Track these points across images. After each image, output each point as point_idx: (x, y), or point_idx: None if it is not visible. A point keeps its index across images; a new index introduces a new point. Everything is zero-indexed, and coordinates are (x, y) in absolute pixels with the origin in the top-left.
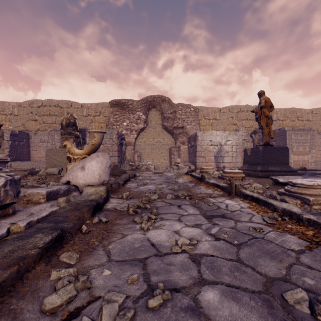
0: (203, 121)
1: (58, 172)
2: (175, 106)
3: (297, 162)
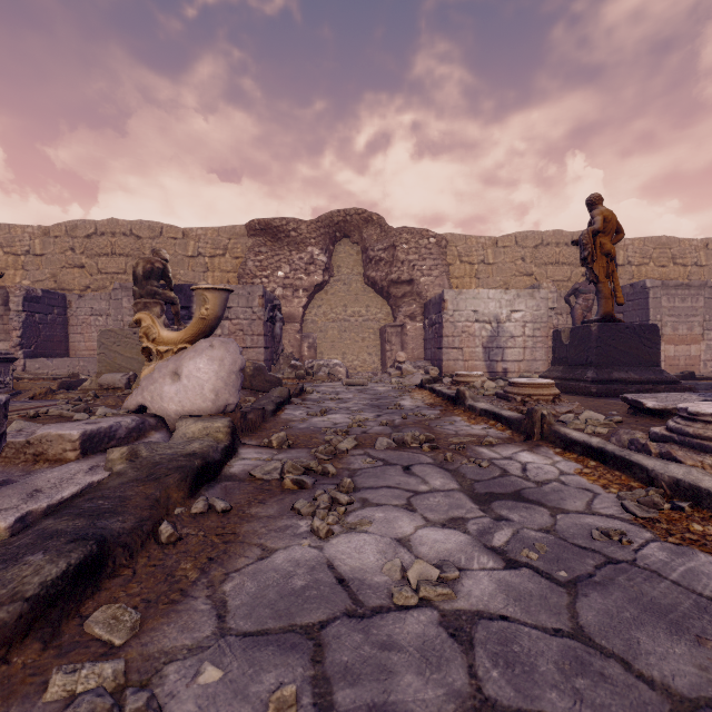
0: (457, 266)
1: (127, 384)
2: (395, 233)
3: (673, 360)
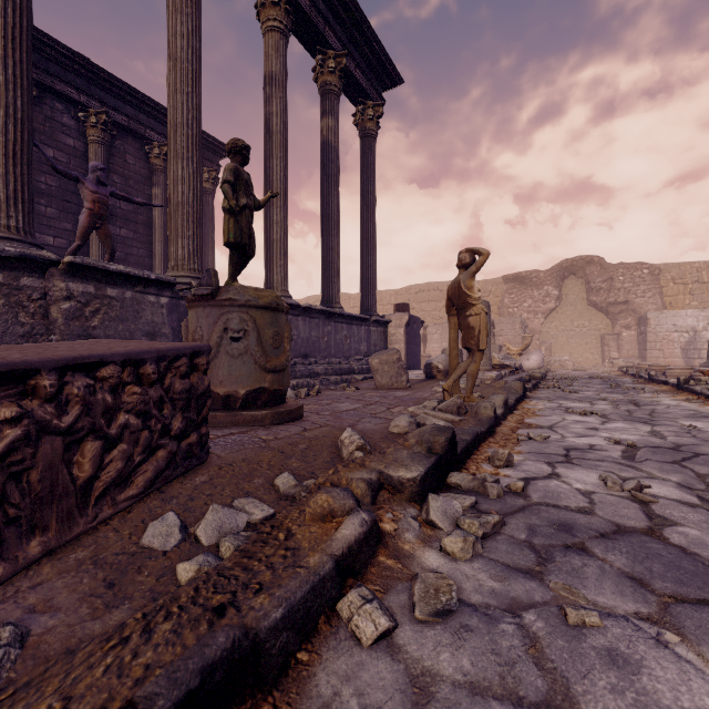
0: (670, 288)
1: None
2: (612, 269)
3: None
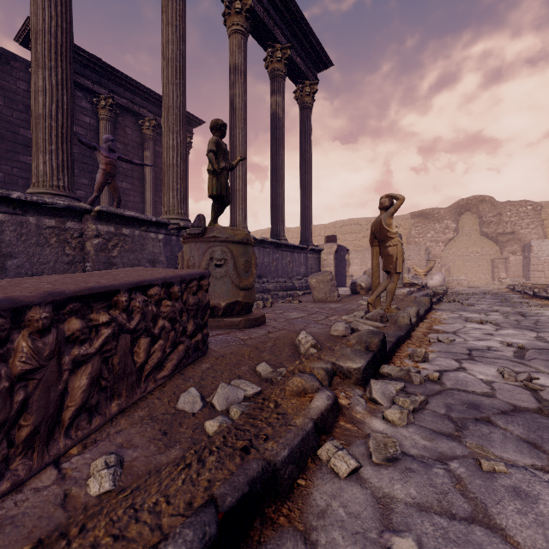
0: None
1: None
2: (501, 206)
3: None
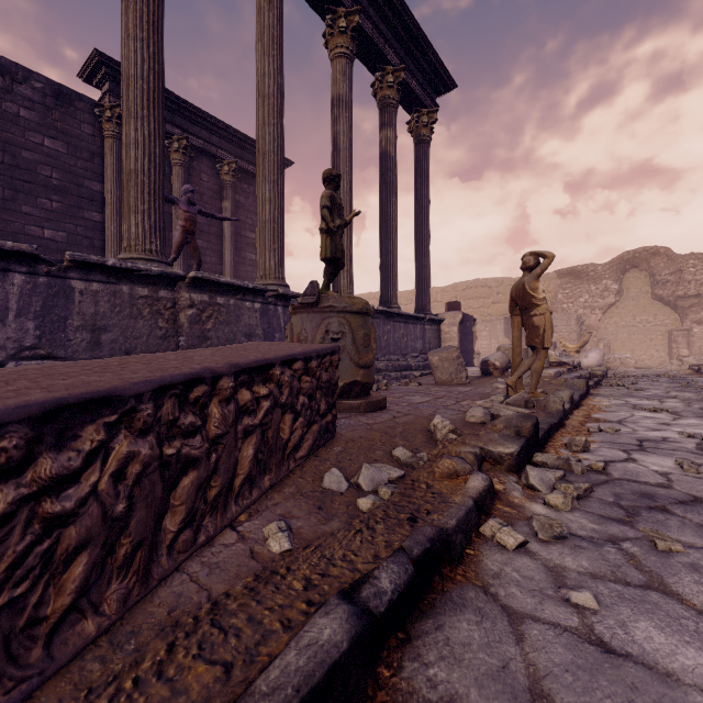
0: None
1: None
2: (681, 260)
3: None
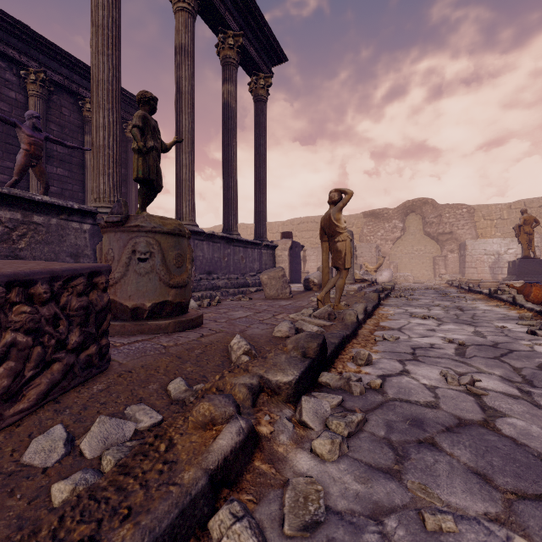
0: (481, 222)
1: None
2: (441, 208)
3: None
